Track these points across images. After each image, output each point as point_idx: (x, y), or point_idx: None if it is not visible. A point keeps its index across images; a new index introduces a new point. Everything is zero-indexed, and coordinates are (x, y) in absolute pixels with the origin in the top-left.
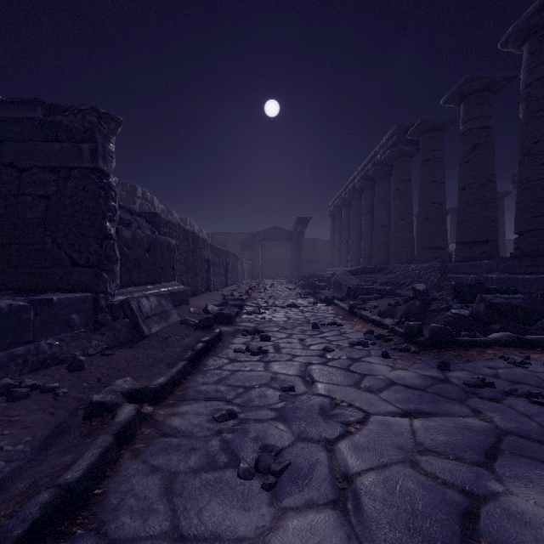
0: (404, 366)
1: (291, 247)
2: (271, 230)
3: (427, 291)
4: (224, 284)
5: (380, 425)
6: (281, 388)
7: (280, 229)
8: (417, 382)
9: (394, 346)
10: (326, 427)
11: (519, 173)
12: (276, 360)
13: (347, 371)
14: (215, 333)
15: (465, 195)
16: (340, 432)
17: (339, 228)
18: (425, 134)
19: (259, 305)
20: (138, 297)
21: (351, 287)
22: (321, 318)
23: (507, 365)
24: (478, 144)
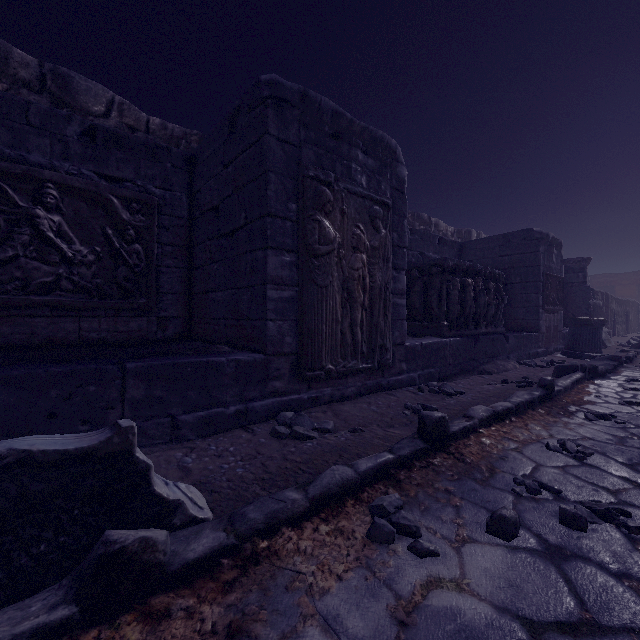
0: None
1: None
2: None
3: None
4: (625, 331)
5: None
6: None
7: None
8: None
9: None
10: None
11: None
12: None
13: None
14: None
15: None
16: None
17: None
18: None
19: None
20: None
21: None
22: None
23: None
24: None
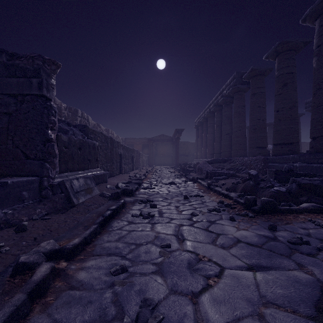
0: (245, 227)
1: (172, 147)
2: (160, 136)
3: (258, 175)
4: (131, 169)
5: (232, 278)
6: (161, 246)
7: (166, 136)
8: (255, 240)
9: (237, 212)
10: (192, 280)
11: (313, 101)
12: (159, 222)
13: (207, 231)
14: (120, 203)
15: (278, 114)
16: (202, 285)
17: (201, 135)
18: (253, 78)
19: (151, 183)
20: (71, 179)
21: (208, 171)
22: (190, 191)
23: (314, 227)
24: (287, 83)
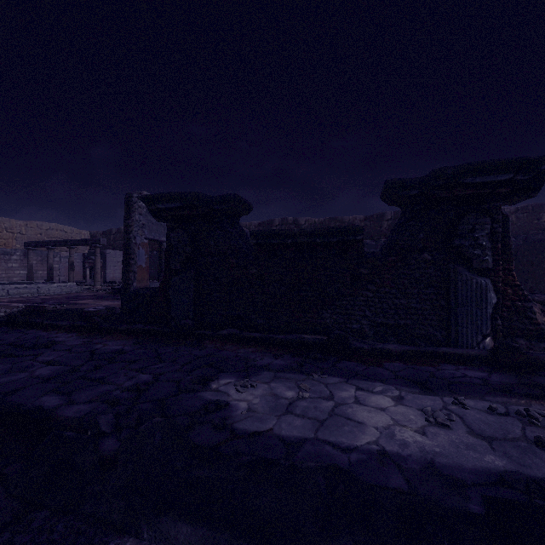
0: None
1: None
2: None
3: None
4: None
5: None
6: None
7: None
8: None
9: None
10: None
11: None
12: None
13: None
14: None
15: None
16: None
17: None
18: None
19: None
20: None
21: None
22: None
23: None
24: None
